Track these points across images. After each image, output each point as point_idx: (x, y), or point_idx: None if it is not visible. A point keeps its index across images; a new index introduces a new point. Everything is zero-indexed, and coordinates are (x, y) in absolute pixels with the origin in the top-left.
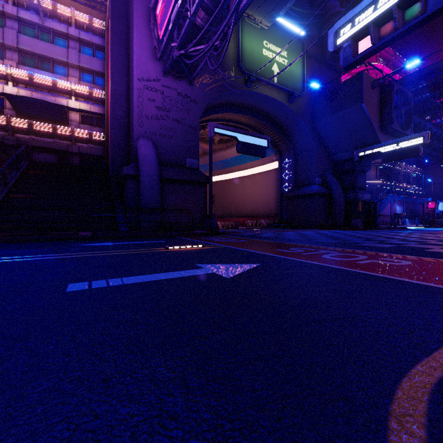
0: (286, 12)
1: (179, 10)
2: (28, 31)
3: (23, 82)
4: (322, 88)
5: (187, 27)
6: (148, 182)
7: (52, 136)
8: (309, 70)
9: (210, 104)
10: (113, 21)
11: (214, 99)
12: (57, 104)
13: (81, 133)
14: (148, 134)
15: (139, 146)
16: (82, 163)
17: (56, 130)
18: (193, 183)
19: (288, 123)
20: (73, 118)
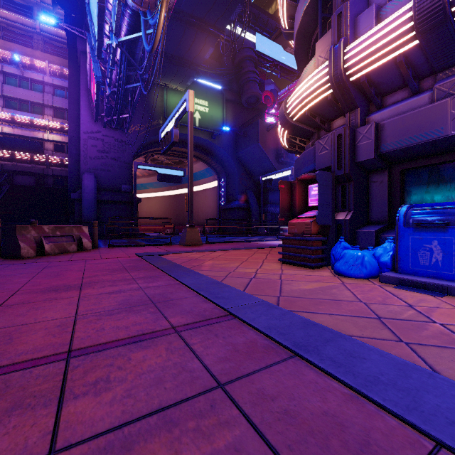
0: (211, 70)
1: (96, 103)
2: (11, 81)
3: (7, 121)
4: (233, 130)
5: (106, 108)
6: (87, 204)
7: (31, 162)
8: (231, 113)
9: (146, 143)
10: (70, 87)
11: (146, 140)
12: (32, 141)
13: (54, 160)
14: (91, 170)
15: (83, 179)
16: (55, 183)
17: (33, 158)
18: (126, 202)
19: (217, 153)
20: (48, 147)
